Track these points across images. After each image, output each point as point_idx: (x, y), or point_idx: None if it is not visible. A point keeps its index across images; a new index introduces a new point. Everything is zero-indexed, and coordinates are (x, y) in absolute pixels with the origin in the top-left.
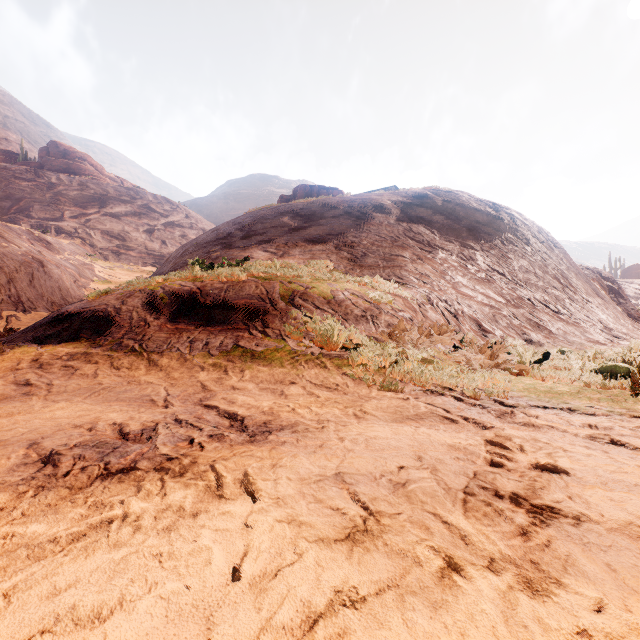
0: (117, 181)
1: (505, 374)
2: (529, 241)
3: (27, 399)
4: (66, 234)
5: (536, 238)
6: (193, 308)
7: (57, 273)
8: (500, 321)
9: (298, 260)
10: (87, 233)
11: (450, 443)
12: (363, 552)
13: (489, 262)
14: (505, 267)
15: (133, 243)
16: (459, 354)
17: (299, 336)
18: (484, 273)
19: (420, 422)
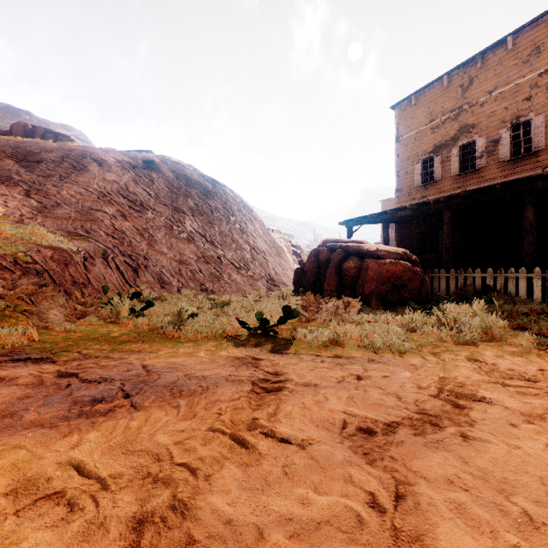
0: None
1: (99, 323)
2: (235, 213)
3: None
4: None
5: (241, 211)
6: None
7: None
8: (184, 274)
9: None
10: None
11: None
12: None
13: (195, 226)
14: (208, 231)
15: None
16: (38, 307)
17: None
18: (187, 234)
19: None
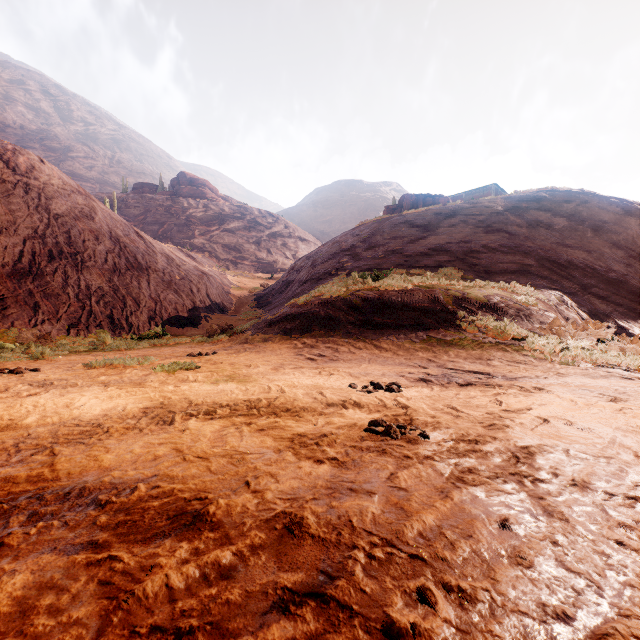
0: (227, 200)
1: None
2: None
3: (339, 362)
4: (197, 249)
5: None
6: (381, 310)
7: (214, 283)
8: (637, 320)
9: (428, 268)
10: (212, 247)
11: (636, 385)
12: (622, 403)
13: (619, 262)
14: (638, 266)
15: (246, 254)
16: (613, 344)
17: (473, 330)
18: (615, 273)
19: (607, 378)
